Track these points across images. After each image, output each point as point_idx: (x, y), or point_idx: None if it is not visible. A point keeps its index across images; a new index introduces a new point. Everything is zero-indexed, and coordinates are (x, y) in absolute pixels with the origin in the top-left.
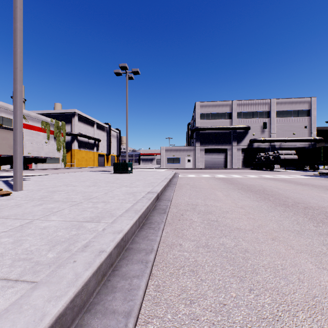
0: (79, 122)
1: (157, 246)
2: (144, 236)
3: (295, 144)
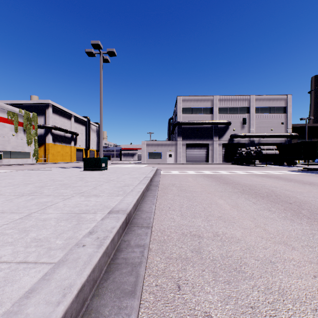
0: (54, 114)
1: None
2: None
3: (273, 139)
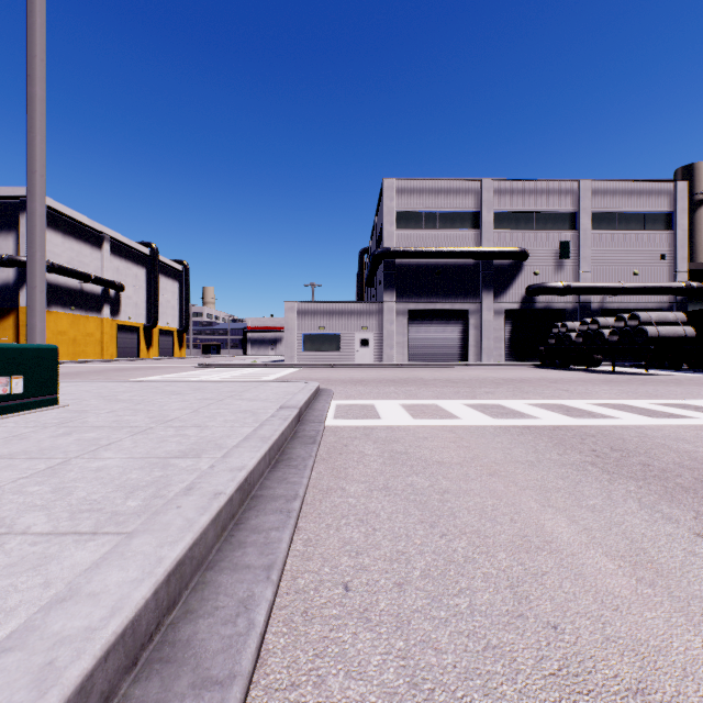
0: (47, 229)
1: None
2: None
3: (639, 300)
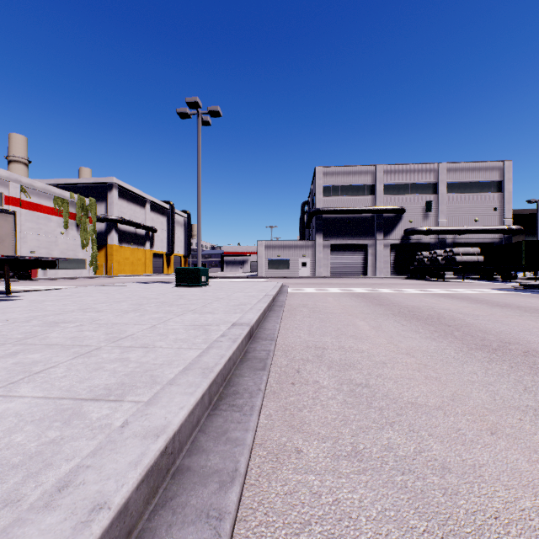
0: (120, 199)
1: (246, 459)
2: (219, 429)
3: (479, 237)
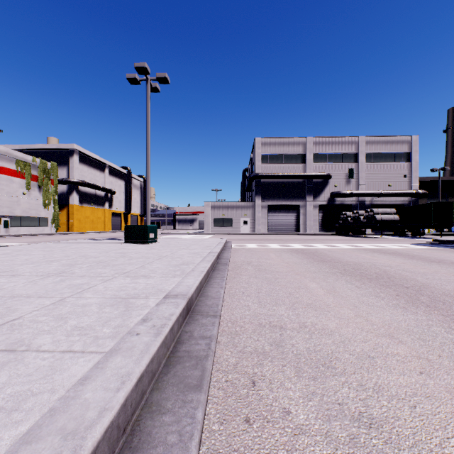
0: (81, 163)
1: None
2: None
3: (392, 199)
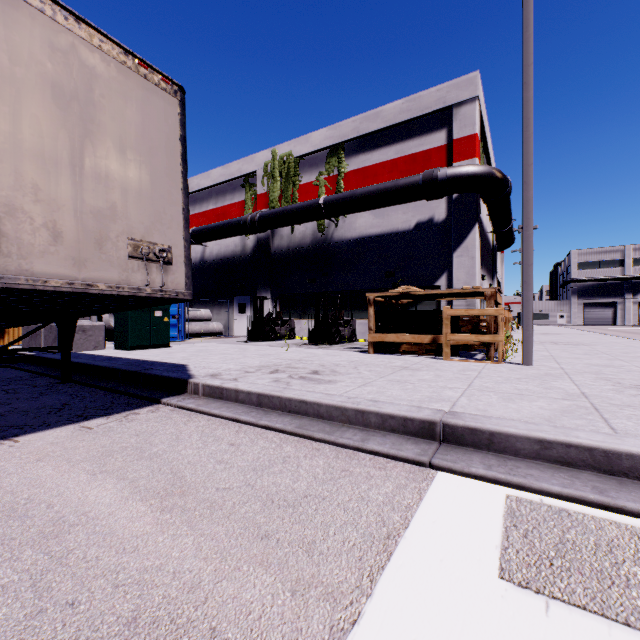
0: None
1: None
2: None
3: None
